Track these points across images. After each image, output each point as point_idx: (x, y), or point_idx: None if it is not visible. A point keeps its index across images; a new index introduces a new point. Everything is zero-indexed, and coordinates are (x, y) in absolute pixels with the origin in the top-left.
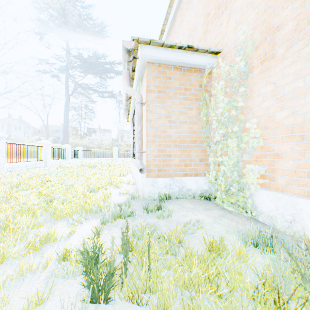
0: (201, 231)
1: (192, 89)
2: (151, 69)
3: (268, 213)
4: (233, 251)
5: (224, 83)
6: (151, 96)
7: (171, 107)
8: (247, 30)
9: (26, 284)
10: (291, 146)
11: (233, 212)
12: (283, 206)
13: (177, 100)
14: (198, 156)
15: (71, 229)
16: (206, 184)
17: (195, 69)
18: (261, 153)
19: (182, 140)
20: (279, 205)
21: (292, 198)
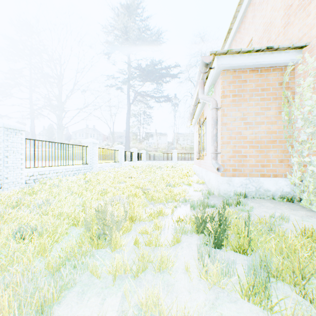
0: (288, 224)
1: (270, 88)
2: (226, 76)
3: None
4: None
5: (312, 79)
6: (226, 101)
7: (246, 109)
8: None
9: (162, 233)
10: None
11: None
12: None
13: (252, 101)
14: (278, 157)
15: (172, 209)
16: (287, 186)
17: (274, 68)
18: None
19: (258, 141)
20: None
21: None
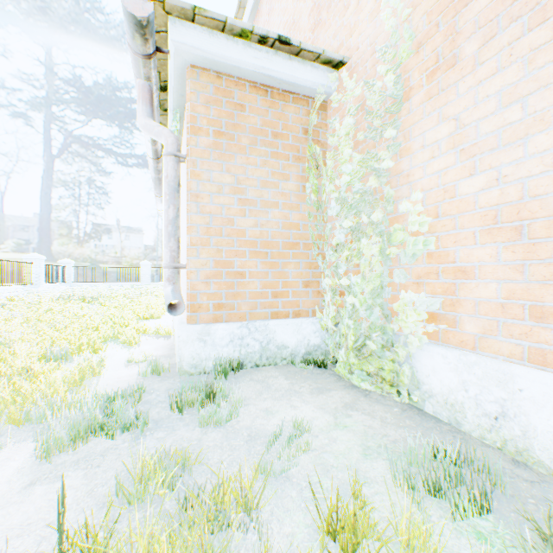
0: (306, 456)
1: (289, 136)
2: (199, 83)
3: (446, 397)
4: (385, 520)
5: (352, 121)
6: (200, 142)
7: (244, 170)
8: (402, 4)
9: None
10: (495, 251)
11: (373, 393)
12: (478, 381)
13: (257, 155)
14: (302, 276)
15: None
16: (316, 333)
17: (296, 97)
18: (429, 268)
19: (268, 242)
20: (470, 379)
21: (500, 366)
